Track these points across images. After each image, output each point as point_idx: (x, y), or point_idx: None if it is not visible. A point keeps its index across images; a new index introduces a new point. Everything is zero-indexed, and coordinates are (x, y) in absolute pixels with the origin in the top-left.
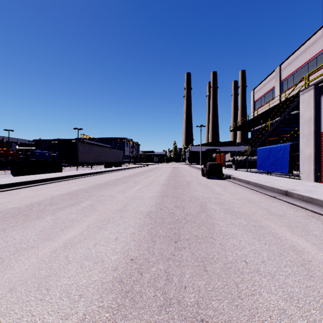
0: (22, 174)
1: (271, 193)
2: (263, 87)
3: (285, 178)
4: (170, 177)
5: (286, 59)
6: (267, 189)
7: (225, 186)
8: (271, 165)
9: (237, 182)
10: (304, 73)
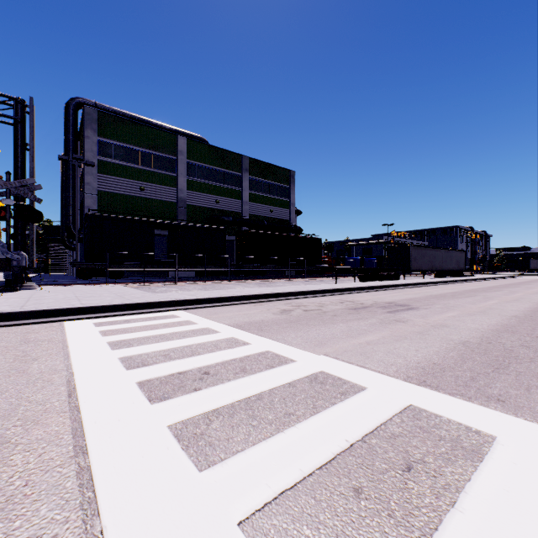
0: (366, 280)
1: None
2: None
3: None
4: None
5: None
6: None
7: None
8: None
9: None
10: None
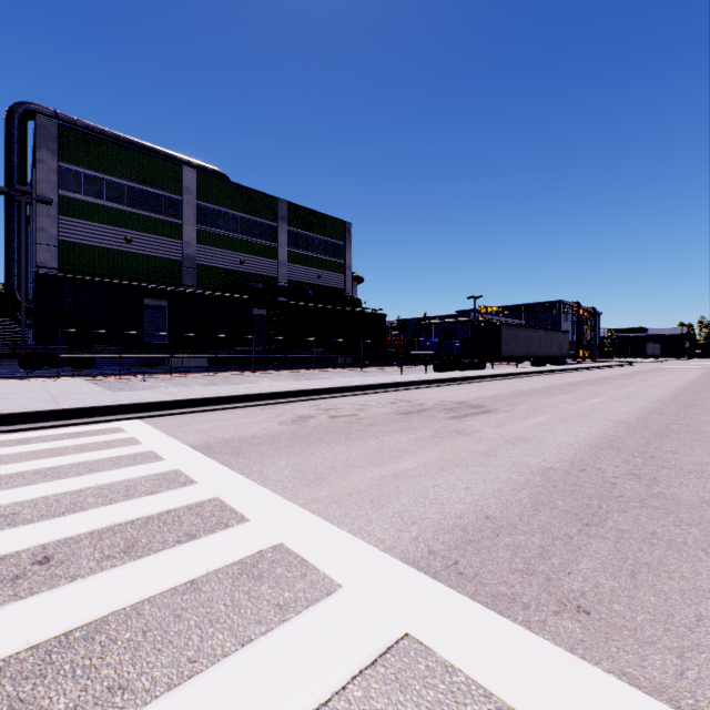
0: (443, 370)
1: None
2: None
3: None
4: (695, 383)
5: None
6: None
7: None
8: None
9: None
10: None
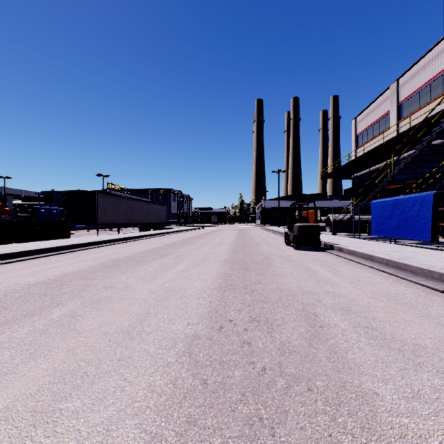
0: (5, 241)
1: (430, 282)
2: (370, 113)
3: (427, 249)
4: (236, 246)
5: (407, 69)
6: (415, 272)
7: (331, 264)
8: (397, 228)
9: (349, 256)
10: (436, 89)
